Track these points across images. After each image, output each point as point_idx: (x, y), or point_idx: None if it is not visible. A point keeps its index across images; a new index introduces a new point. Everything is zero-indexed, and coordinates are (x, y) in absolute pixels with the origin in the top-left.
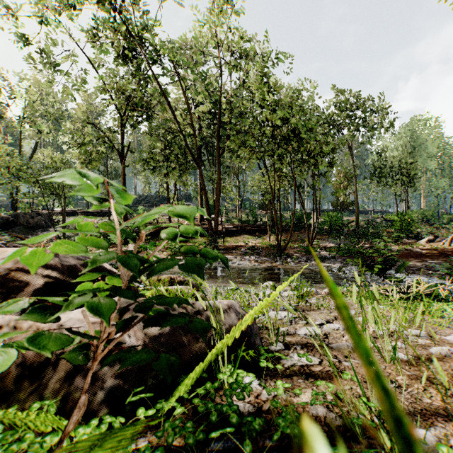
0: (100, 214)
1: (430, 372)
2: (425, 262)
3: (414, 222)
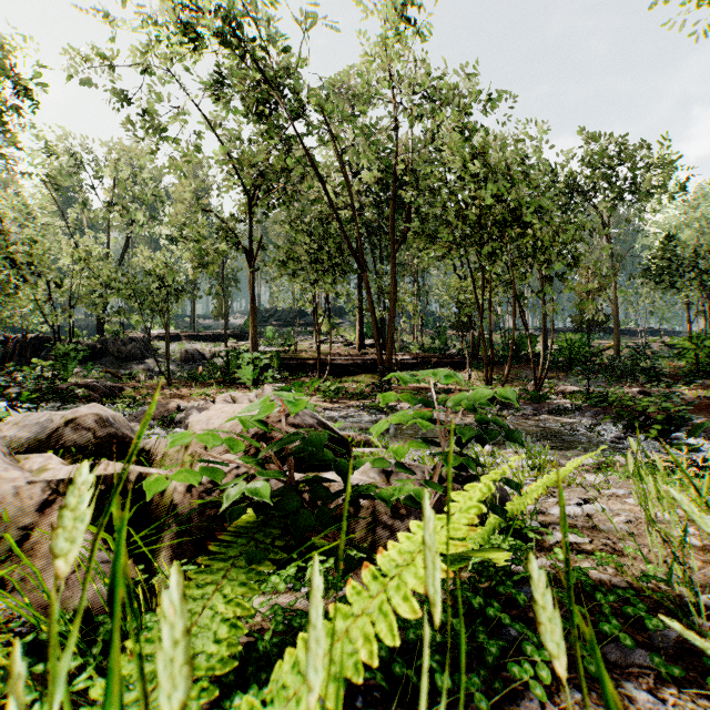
0: (211, 338)
1: None
2: None
3: None
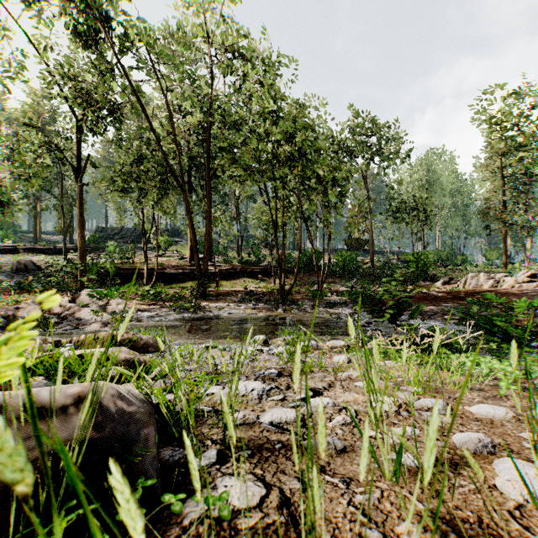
0: (52, 251)
1: (457, 499)
2: (441, 306)
3: (430, 263)
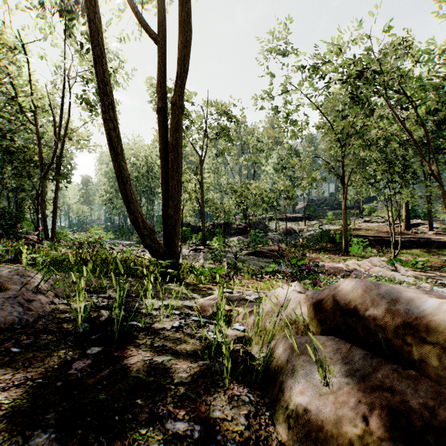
0: (291, 219)
1: None
2: None
3: None
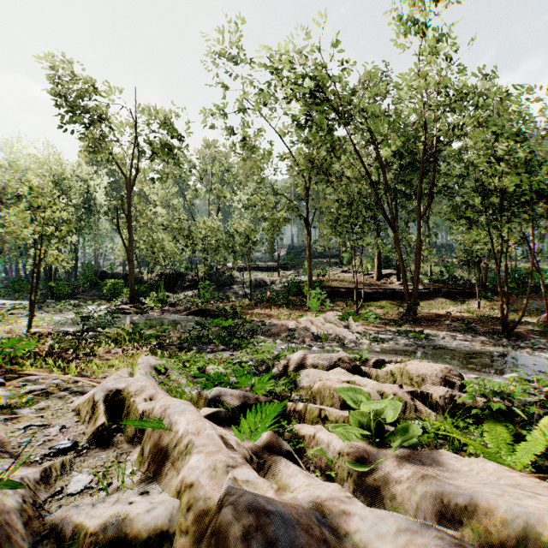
0: (266, 269)
1: None
2: None
3: None
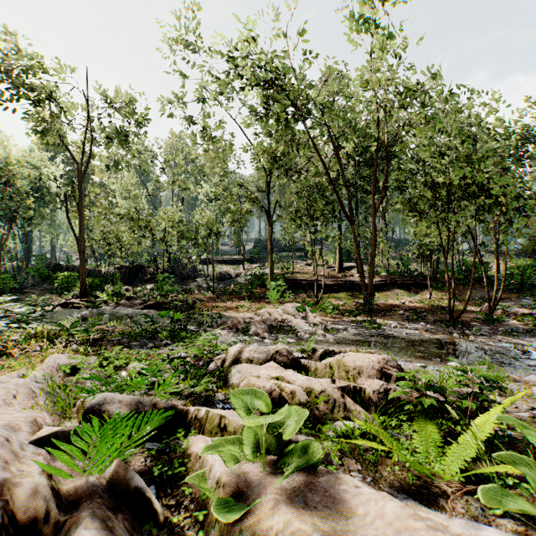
0: (232, 262)
1: None
2: None
3: None
